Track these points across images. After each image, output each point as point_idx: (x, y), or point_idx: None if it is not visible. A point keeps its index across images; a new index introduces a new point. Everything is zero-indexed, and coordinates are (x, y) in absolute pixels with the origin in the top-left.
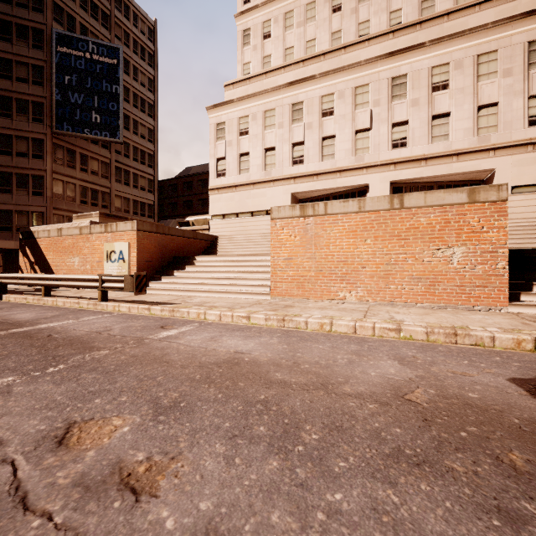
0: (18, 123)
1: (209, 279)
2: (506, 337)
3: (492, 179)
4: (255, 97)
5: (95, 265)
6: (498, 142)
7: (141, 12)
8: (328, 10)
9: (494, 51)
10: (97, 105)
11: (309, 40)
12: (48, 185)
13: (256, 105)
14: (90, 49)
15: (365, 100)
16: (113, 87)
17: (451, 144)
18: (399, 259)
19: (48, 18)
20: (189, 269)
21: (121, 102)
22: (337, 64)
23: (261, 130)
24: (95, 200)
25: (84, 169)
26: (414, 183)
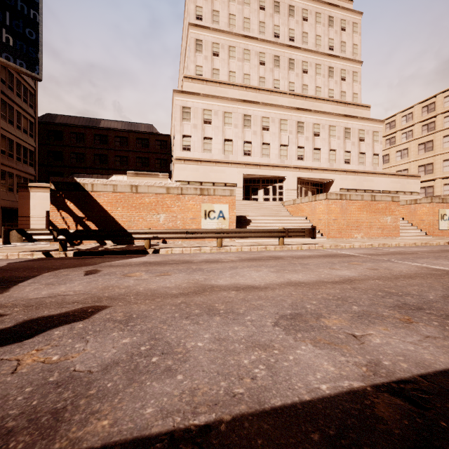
0: None
1: None
2: (434, 242)
3: (332, 183)
4: (217, 99)
5: (187, 222)
6: (336, 168)
7: None
8: (257, 61)
9: (335, 126)
10: (9, 23)
11: (245, 74)
12: None
13: (218, 105)
14: None
15: (285, 128)
16: (30, 11)
17: (321, 164)
18: (374, 220)
19: None
20: (253, 224)
21: (40, 33)
22: (266, 99)
23: (222, 124)
24: None
25: None
26: (303, 180)
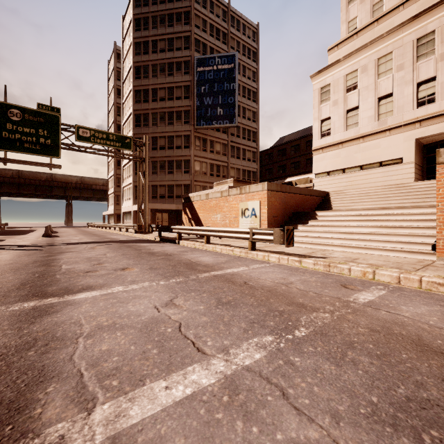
0: (177, 127)
1: (339, 233)
2: None
3: None
4: (365, 48)
5: (232, 220)
6: None
7: (247, 22)
8: None
9: None
10: (221, 102)
11: None
12: (192, 165)
13: (367, 56)
14: (216, 63)
15: None
16: (231, 85)
17: None
18: None
19: (192, 51)
20: (312, 223)
21: (236, 95)
22: None
23: (373, 79)
24: (218, 172)
25: (211, 151)
26: None
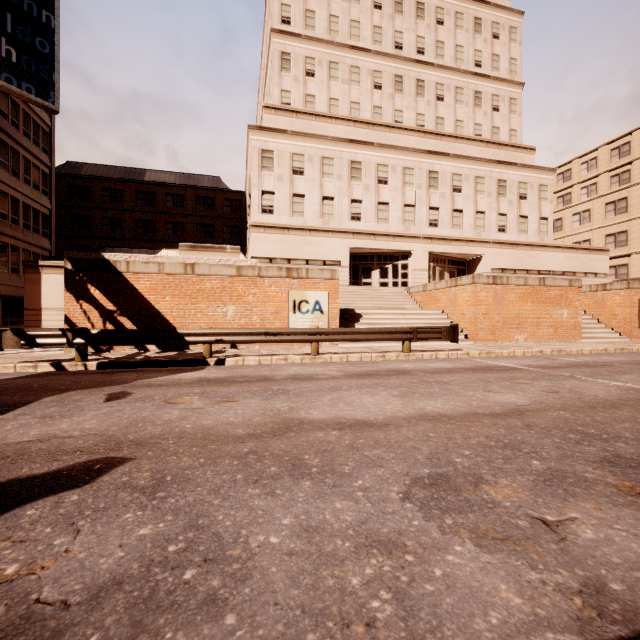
0: None
1: None
2: (635, 348)
3: (479, 261)
4: (312, 138)
5: (268, 317)
6: (486, 238)
7: None
8: (371, 83)
9: (483, 177)
10: (11, 29)
11: (353, 102)
12: None
13: (313, 147)
14: None
15: (411, 181)
16: (42, 12)
17: (463, 233)
18: (543, 315)
19: None
20: (365, 321)
21: (56, 44)
22: (383, 139)
23: (319, 175)
24: None
25: None
26: (437, 255)
